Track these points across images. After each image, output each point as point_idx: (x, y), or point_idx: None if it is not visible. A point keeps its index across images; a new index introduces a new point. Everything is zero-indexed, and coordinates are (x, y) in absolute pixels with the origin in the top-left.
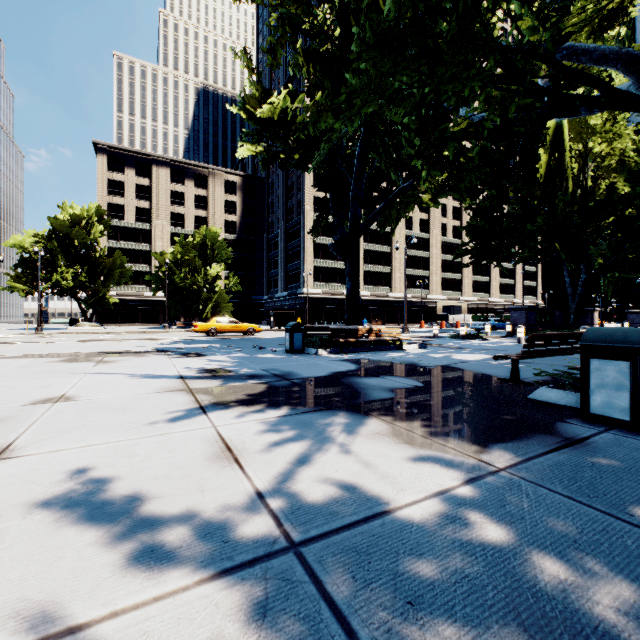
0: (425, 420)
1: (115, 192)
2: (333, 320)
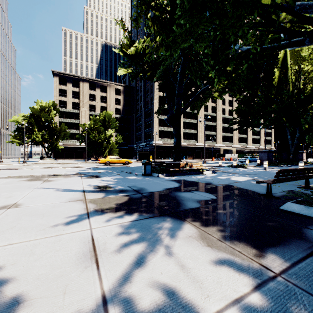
0: (219, 225)
1: (62, 95)
2: (168, 157)
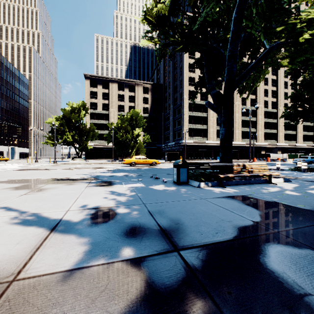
0: None
1: (93, 97)
2: (199, 157)
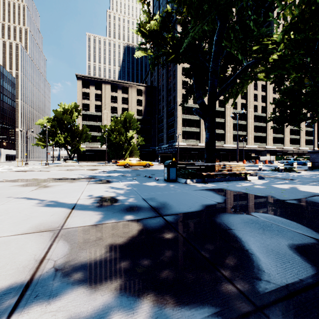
0: None
1: (85, 98)
2: (192, 159)
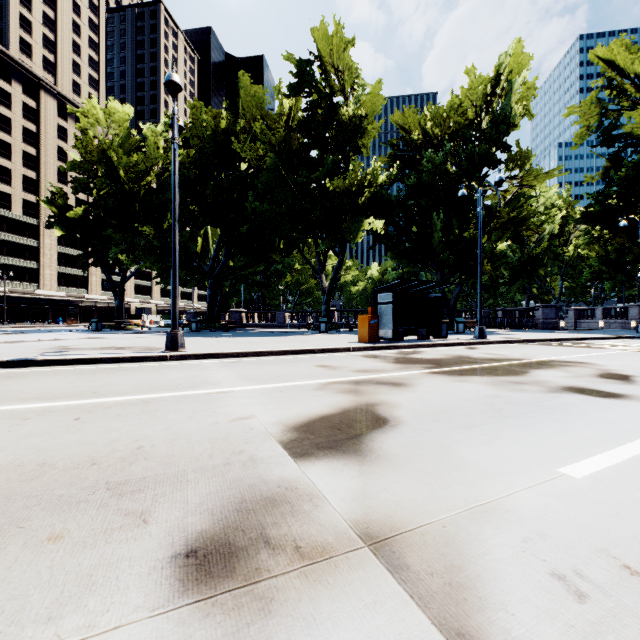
0: None
1: None
2: (22, 319)
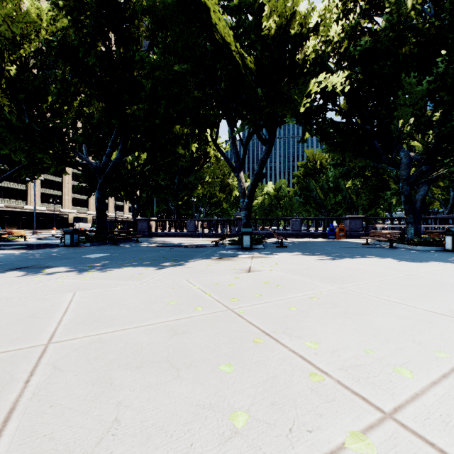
0: (23, 249)
1: None
2: None
